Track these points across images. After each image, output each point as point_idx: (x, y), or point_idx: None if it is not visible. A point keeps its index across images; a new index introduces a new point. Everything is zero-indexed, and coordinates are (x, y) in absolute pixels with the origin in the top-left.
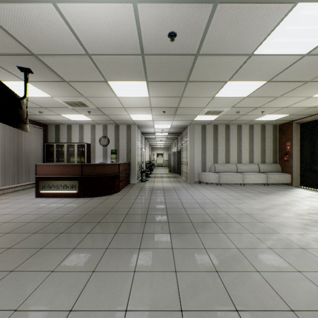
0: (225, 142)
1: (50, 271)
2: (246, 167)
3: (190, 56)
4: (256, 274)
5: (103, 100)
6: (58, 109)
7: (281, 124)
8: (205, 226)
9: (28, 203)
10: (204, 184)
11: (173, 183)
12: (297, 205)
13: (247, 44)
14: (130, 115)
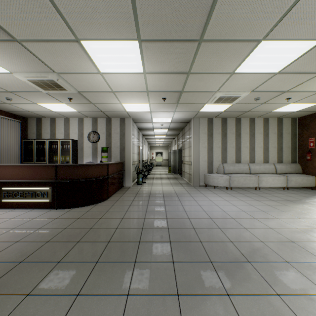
0: (236, 139)
1: None
2: (260, 167)
3: None
4: None
5: (82, 79)
6: (29, 94)
7: (302, 117)
8: (238, 274)
9: None
10: (211, 187)
11: (174, 186)
12: None
13: None
14: (122, 104)
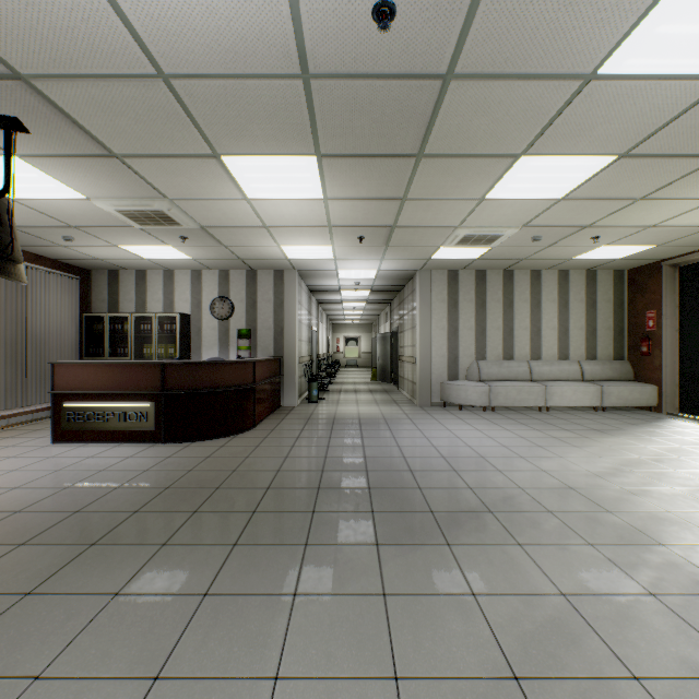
0: (504, 312)
1: (31, 678)
2: (551, 368)
3: (429, 82)
4: (632, 689)
5: (213, 208)
6: (108, 230)
7: (635, 270)
8: (469, 524)
9: (30, 459)
10: (455, 407)
11: (381, 406)
12: (687, 464)
13: (585, 43)
14: (281, 247)
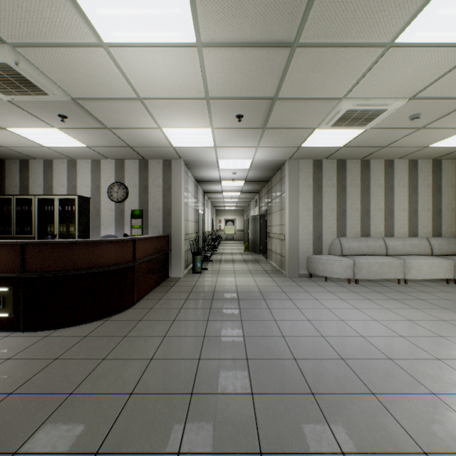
0: (361, 195)
1: None
2: (404, 244)
3: None
4: None
5: (70, 64)
6: None
7: None
8: None
9: None
10: (320, 278)
11: (256, 277)
12: None
13: None
14: (163, 130)
